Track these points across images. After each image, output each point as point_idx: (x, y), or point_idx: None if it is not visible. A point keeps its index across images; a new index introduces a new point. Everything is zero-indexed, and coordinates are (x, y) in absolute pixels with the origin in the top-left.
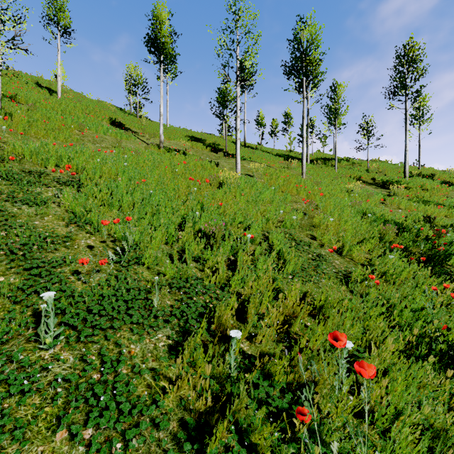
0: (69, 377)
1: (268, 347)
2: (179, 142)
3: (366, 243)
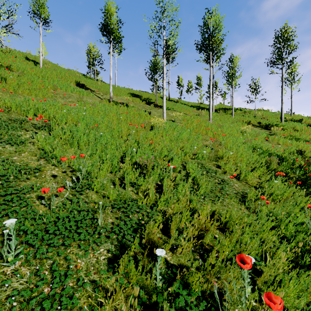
0: (23, 294)
1: (186, 261)
2: (123, 98)
3: (257, 171)
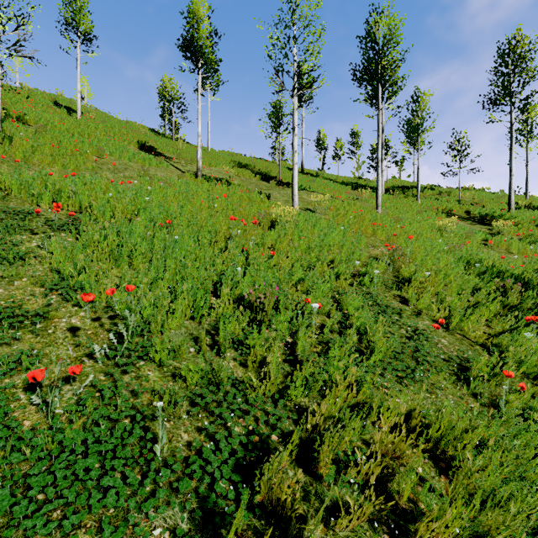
0: None
1: None
2: (221, 170)
3: (481, 309)
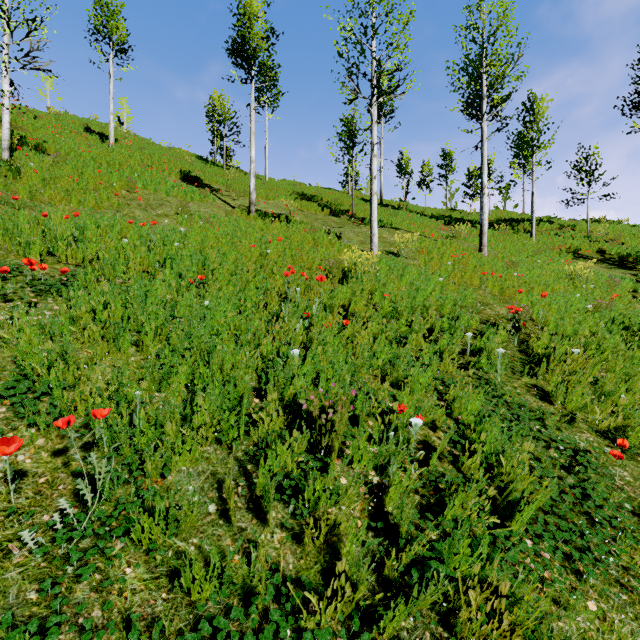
0: None
1: None
2: (281, 203)
3: None
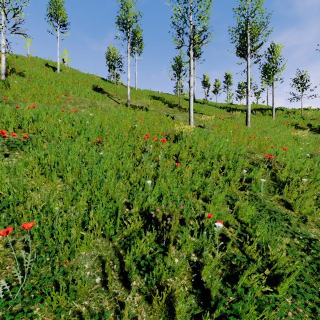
0: None
1: None
2: (143, 101)
3: None
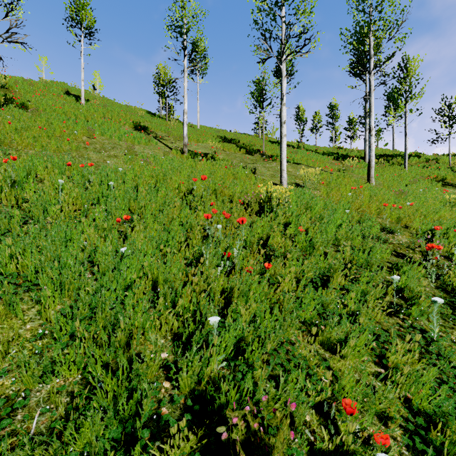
0: None
1: None
2: (208, 145)
3: None
